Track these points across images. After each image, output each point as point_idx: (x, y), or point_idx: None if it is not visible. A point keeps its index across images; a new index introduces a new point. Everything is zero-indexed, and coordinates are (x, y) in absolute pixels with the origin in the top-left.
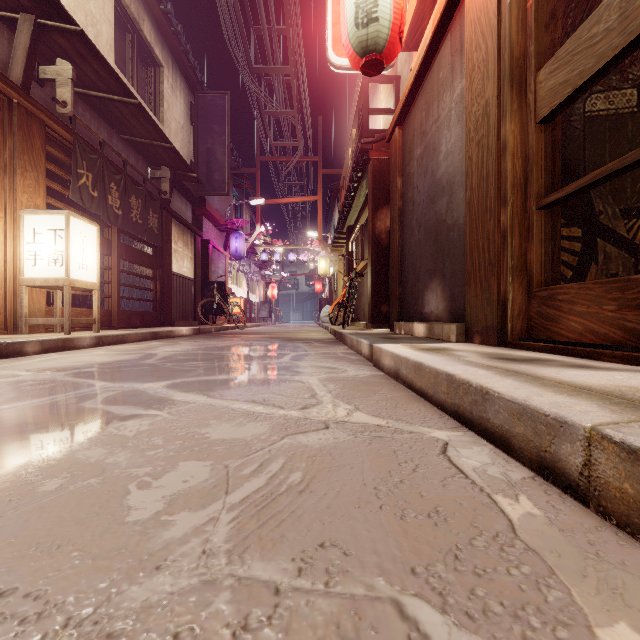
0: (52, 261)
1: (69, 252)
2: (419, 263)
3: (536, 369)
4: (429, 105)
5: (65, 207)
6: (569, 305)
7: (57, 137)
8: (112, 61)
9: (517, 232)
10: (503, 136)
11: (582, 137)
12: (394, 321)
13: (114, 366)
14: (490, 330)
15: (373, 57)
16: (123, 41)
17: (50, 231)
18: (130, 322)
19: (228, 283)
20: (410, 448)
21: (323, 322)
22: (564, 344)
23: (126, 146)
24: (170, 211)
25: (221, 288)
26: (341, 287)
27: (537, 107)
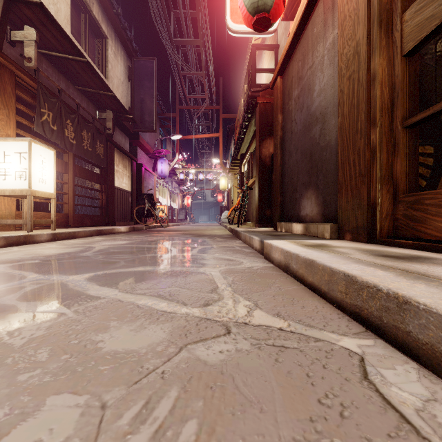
0: (18, 176)
1: (31, 169)
2: (296, 178)
3: (433, 270)
4: (305, 56)
5: (32, 137)
6: (437, 208)
7: (25, 84)
8: (69, 31)
9: (385, 148)
10: (372, 69)
11: (434, 72)
12: (276, 222)
13: (55, 258)
14: (360, 229)
15: (262, 15)
16: (78, 18)
17: (16, 153)
18: (82, 222)
19: (156, 195)
20: (324, 368)
21: (223, 222)
22: (433, 242)
23: (80, 94)
24: (113, 142)
25: (150, 198)
26: (236, 198)
27: (403, 43)
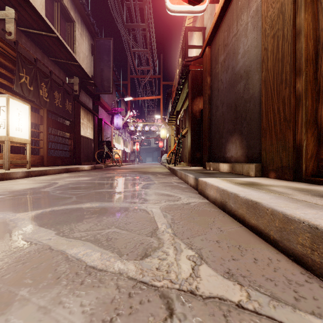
0: None
1: (8, 120)
2: (222, 126)
3: None
4: (230, 26)
5: (13, 95)
6: None
7: (6, 54)
8: (44, 15)
9: (310, 95)
10: (298, 24)
11: None
12: (205, 162)
13: (17, 193)
14: (285, 169)
15: None
16: (51, 5)
17: None
18: (55, 162)
19: (113, 142)
20: None
21: (163, 162)
22: None
23: (53, 64)
24: (79, 101)
25: (108, 144)
26: (173, 144)
27: None
